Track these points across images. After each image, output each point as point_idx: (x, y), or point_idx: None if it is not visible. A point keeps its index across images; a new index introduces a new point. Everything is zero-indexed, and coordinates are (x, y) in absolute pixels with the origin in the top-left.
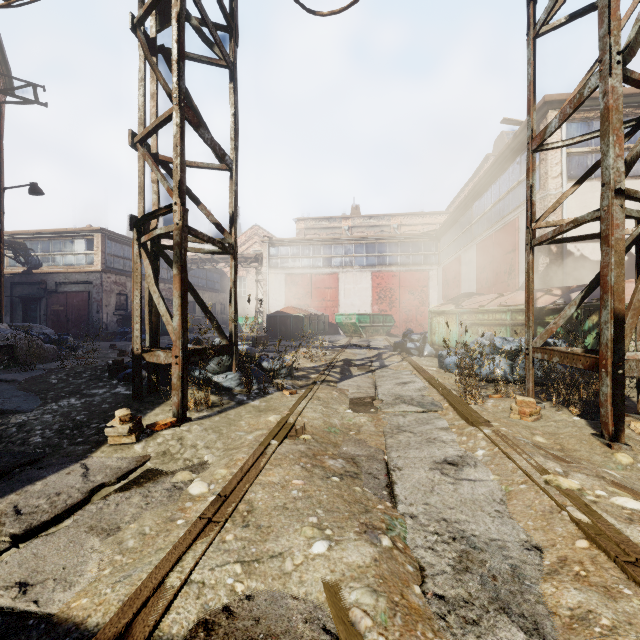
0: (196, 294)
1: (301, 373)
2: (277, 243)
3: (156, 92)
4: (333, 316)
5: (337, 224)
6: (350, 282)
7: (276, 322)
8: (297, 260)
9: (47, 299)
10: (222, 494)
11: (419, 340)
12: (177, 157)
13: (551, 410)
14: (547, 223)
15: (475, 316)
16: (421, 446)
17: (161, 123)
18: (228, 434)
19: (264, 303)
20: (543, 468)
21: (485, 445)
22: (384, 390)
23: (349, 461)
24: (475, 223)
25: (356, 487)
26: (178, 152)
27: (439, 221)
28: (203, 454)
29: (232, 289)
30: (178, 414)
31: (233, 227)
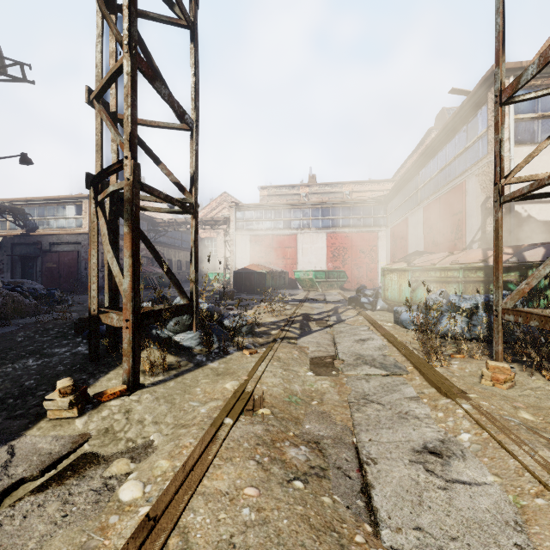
0: (156, 253)
1: (262, 329)
2: (243, 208)
3: (115, 50)
4: (292, 272)
5: (296, 191)
6: (307, 242)
7: (242, 278)
8: (260, 223)
9: (42, 257)
10: (152, 514)
11: (372, 295)
12: (128, 108)
13: (523, 375)
14: (518, 178)
15: (427, 273)
16: (393, 424)
17: (114, 75)
18: (181, 405)
19: (231, 261)
20: None
21: (469, 426)
22: (344, 348)
23: (313, 448)
24: (422, 188)
25: (324, 497)
26: (129, 102)
27: (386, 188)
28: (150, 431)
29: (192, 248)
30: (129, 382)
31: (193, 186)
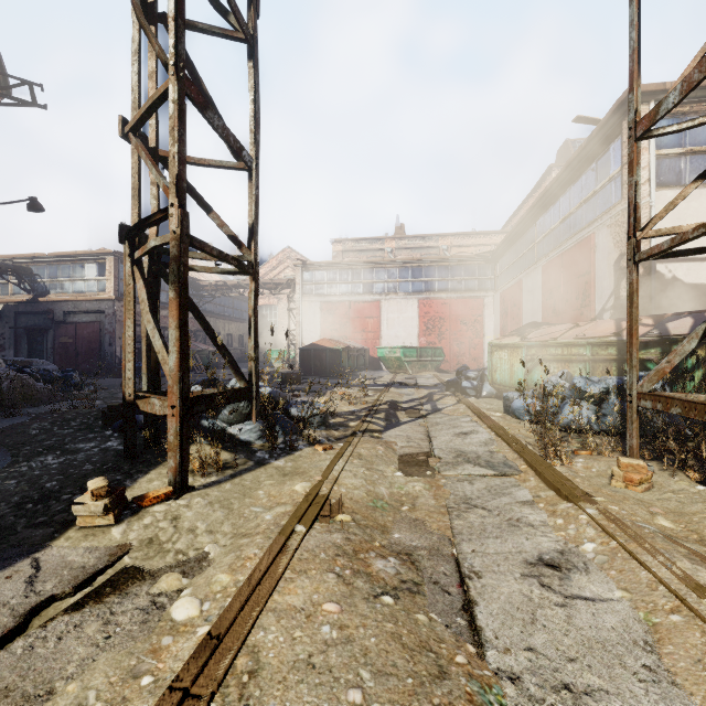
0: (206, 324)
1: (338, 420)
2: (311, 267)
3: (155, 70)
4: (375, 349)
5: (379, 246)
6: (394, 311)
7: (310, 356)
8: (334, 286)
9: (55, 330)
10: (214, 632)
11: (476, 378)
12: (174, 144)
13: (663, 475)
14: (657, 231)
15: (546, 350)
16: (502, 533)
17: (156, 102)
18: (240, 510)
19: (297, 335)
20: (697, 583)
21: (594, 535)
22: (441, 443)
23: (404, 560)
24: (539, 242)
25: (419, 614)
26: (175, 137)
27: (494, 242)
28: (203, 542)
29: (252, 318)
30: (175, 482)
31: (253, 241)
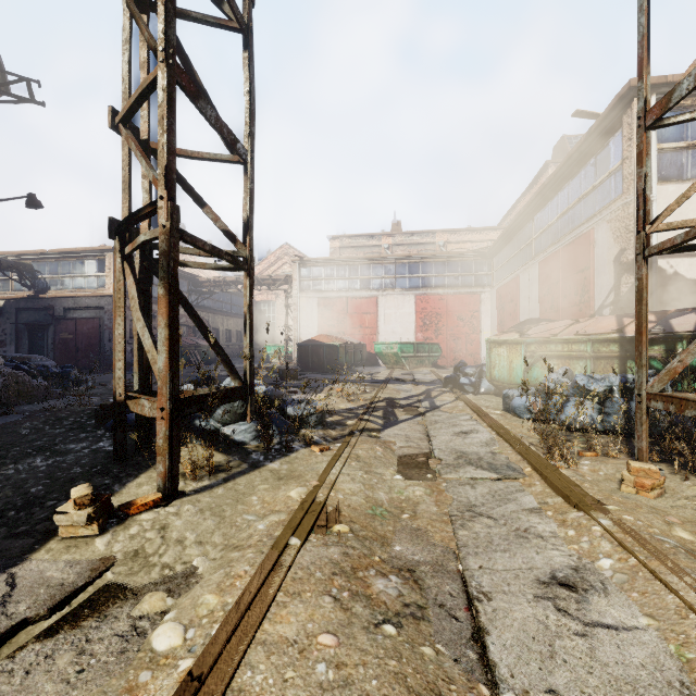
0: (200, 322)
1: (335, 418)
2: (309, 263)
3: (147, 60)
4: (372, 345)
5: (376, 242)
6: (391, 306)
7: (307, 352)
8: (331, 282)
9: (55, 326)
10: (195, 672)
11: (474, 374)
12: (163, 134)
13: (674, 479)
14: (668, 225)
15: (545, 347)
16: (510, 545)
17: (145, 91)
18: (232, 519)
19: (294, 330)
20: None
21: (610, 549)
22: (440, 443)
23: (407, 578)
24: (537, 238)
25: (425, 647)
26: (164, 126)
27: (491, 238)
28: (192, 555)
29: (246, 315)
30: (164, 488)
31: (248, 236)
